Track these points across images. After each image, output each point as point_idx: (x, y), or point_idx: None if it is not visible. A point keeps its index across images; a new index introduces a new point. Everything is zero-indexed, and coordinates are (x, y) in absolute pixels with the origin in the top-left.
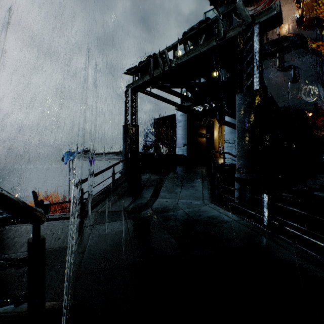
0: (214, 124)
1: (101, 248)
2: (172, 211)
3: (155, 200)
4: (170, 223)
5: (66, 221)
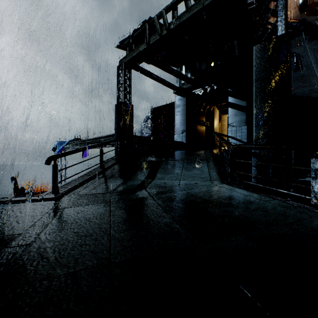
0: (214, 112)
1: (58, 239)
2: (173, 192)
3: (151, 182)
4: (171, 205)
5: (28, 204)
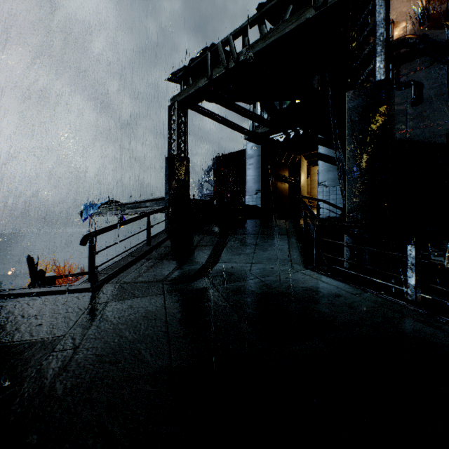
0: (301, 164)
1: (110, 342)
2: (242, 281)
3: (214, 266)
4: (240, 298)
5: (61, 297)
